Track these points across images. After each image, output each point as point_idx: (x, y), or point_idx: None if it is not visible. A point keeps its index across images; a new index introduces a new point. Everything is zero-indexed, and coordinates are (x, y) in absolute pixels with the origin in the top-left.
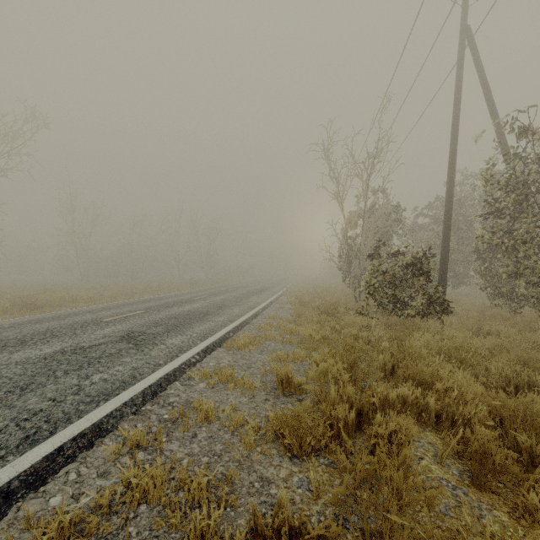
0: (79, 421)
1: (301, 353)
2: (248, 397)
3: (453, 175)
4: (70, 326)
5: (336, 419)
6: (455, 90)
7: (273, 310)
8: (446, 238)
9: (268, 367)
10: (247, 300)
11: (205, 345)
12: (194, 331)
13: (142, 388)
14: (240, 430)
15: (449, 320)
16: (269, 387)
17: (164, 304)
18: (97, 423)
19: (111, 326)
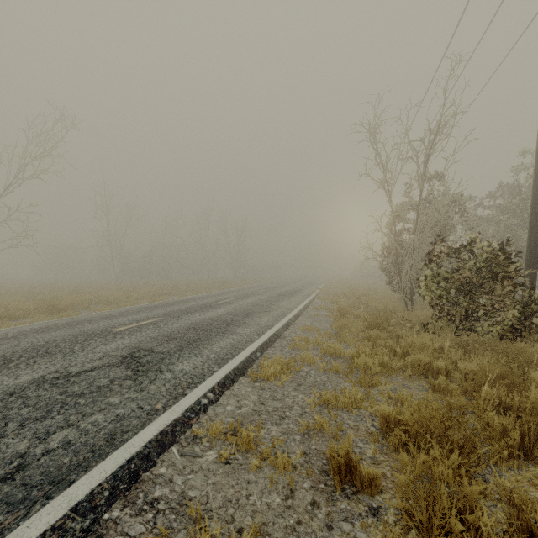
0: None
1: (357, 397)
2: (282, 494)
3: None
4: (73, 338)
5: None
6: None
7: (308, 318)
8: (535, 231)
9: (311, 421)
10: (277, 305)
11: (223, 374)
12: (212, 349)
13: (114, 467)
14: None
15: None
16: (316, 468)
17: (186, 308)
18: None
19: (118, 339)
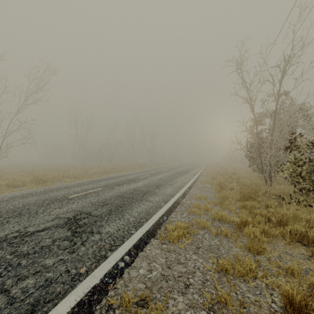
0: None
1: (252, 267)
2: None
3: None
4: (42, 202)
5: None
6: None
7: (197, 189)
8: None
9: (214, 294)
10: (176, 180)
11: (138, 237)
12: (132, 213)
13: None
14: None
15: None
16: None
17: (118, 182)
18: None
19: (70, 204)
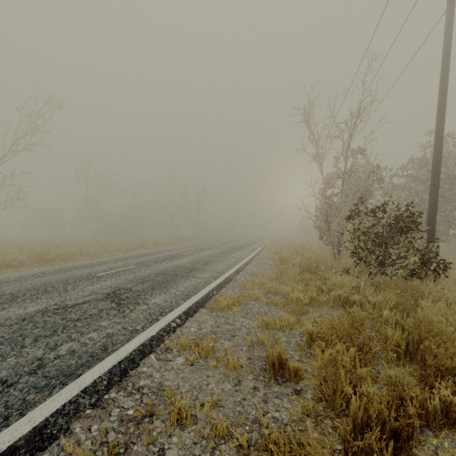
0: (18, 422)
1: (290, 320)
2: (232, 383)
3: (442, 130)
4: (65, 280)
5: (365, 453)
6: (444, 43)
7: (255, 266)
8: (434, 195)
9: (254, 337)
10: (230, 256)
11: (187, 306)
12: (178, 288)
13: (109, 366)
14: (222, 454)
15: (441, 280)
16: (257, 367)
17: (155, 259)
18: (39, 427)
19: (102, 281)
